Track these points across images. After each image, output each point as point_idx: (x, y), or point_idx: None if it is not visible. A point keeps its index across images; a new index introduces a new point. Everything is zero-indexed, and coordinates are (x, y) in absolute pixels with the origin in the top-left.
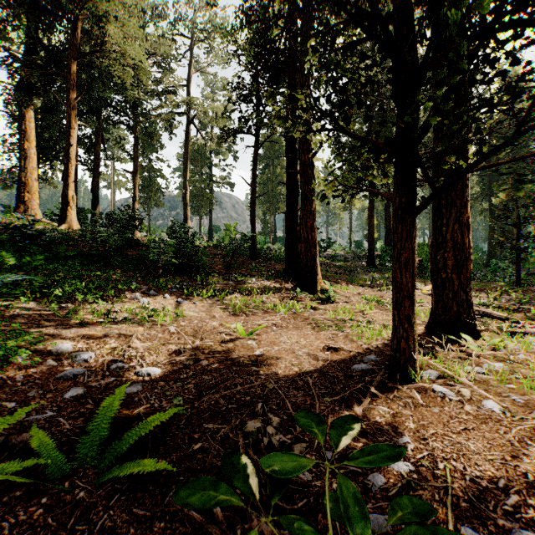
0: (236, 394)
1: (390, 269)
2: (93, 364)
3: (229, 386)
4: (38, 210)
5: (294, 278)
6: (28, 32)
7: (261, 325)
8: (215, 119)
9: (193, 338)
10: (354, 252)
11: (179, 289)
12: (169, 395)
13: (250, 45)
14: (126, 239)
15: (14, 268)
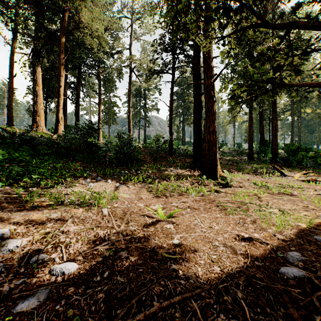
0: (150, 317)
1: (265, 161)
2: (16, 255)
3: (144, 300)
4: (44, 126)
5: (200, 168)
6: (38, 21)
7: (177, 207)
8: (147, 68)
9: (120, 220)
10: (237, 150)
11: (118, 176)
12: (70, 316)
13: (169, 12)
14: (87, 142)
15: (4, 161)
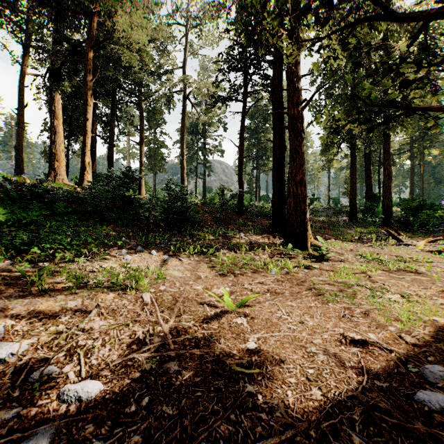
0: None
1: (374, 224)
2: (10, 367)
3: None
4: (65, 175)
5: (282, 233)
6: (56, 30)
7: (251, 290)
8: (207, 94)
9: (169, 312)
10: (334, 207)
11: (167, 245)
12: None
13: (238, 14)
14: (123, 196)
15: (5, 224)
